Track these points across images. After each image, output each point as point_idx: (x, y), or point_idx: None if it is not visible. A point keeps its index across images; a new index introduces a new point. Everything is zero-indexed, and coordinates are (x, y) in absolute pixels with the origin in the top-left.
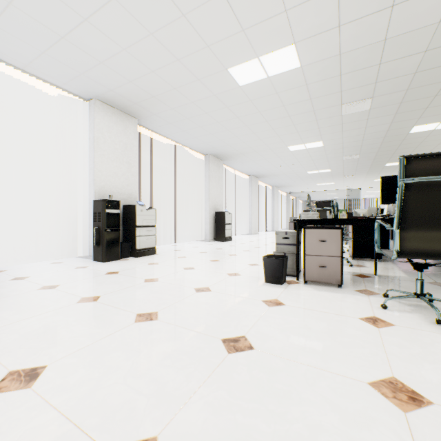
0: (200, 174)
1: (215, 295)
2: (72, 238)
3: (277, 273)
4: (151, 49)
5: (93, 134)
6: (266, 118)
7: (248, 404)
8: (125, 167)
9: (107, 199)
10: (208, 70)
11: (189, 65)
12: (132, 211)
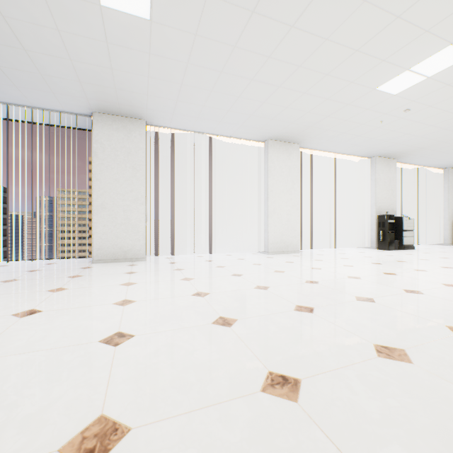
0: (436, 186)
1: None
2: (354, 236)
3: None
4: (438, 133)
5: (374, 177)
6: None
7: None
8: (389, 193)
9: (388, 214)
10: None
11: None
12: (399, 221)
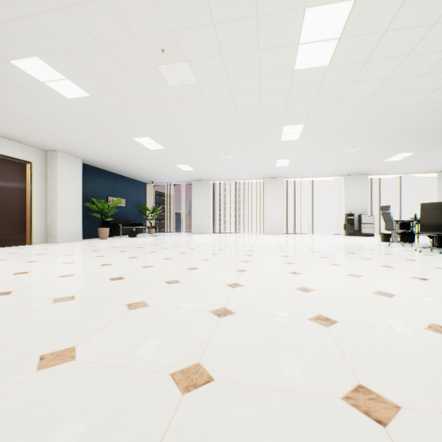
0: (433, 187)
1: (356, 240)
2: (340, 227)
3: (382, 238)
4: (352, 167)
5: (345, 188)
6: (440, 158)
7: (333, 242)
8: (360, 198)
9: (348, 213)
10: (376, 163)
11: (368, 165)
12: (360, 217)
